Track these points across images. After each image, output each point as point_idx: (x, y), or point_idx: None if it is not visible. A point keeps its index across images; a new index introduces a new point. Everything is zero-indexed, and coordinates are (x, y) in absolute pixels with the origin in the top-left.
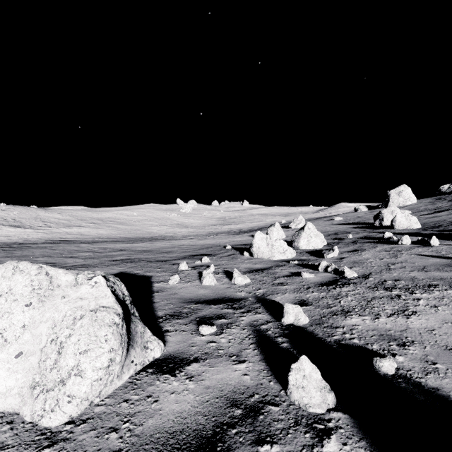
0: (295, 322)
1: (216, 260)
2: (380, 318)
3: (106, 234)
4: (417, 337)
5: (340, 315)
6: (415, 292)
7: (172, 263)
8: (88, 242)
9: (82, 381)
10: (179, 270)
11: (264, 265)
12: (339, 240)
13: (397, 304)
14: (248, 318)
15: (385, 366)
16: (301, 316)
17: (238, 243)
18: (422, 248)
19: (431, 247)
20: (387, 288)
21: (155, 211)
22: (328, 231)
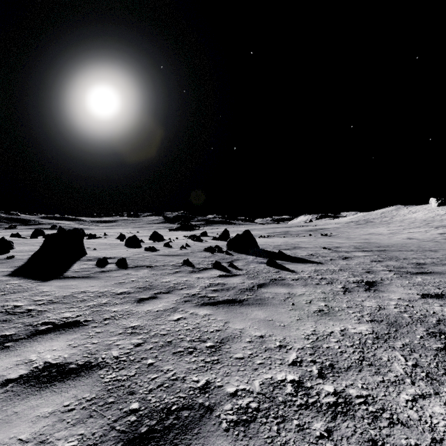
0: None
1: None
2: None
3: None
4: None
5: None
6: None
7: None
8: None
9: None
10: None
11: None
12: None
13: None
14: None
15: None
16: None
17: None
18: None
19: None
20: None
21: None
22: None
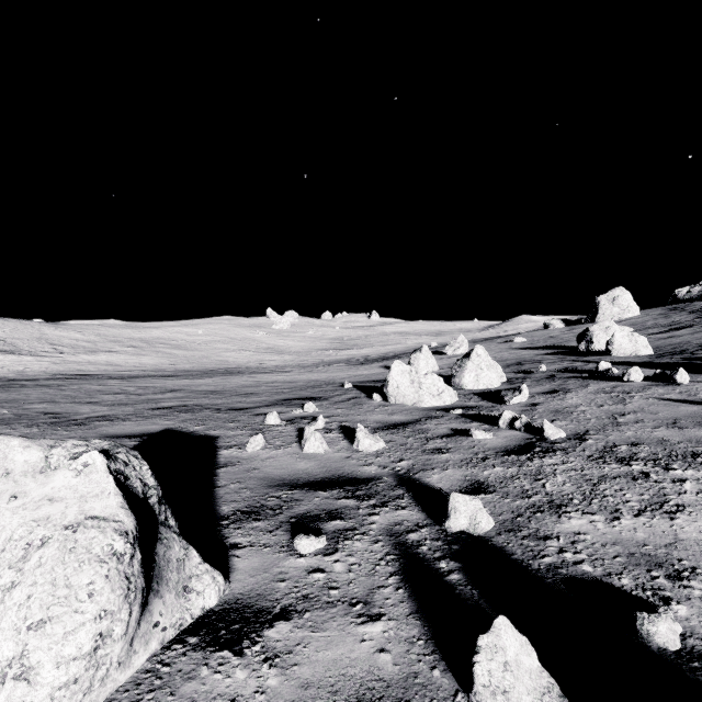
0: (470, 528)
1: (328, 407)
2: (622, 518)
3: (153, 365)
4: (700, 560)
5: (548, 512)
6: (672, 466)
7: (255, 413)
8: (122, 377)
9: (30, 691)
10: (266, 425)
11: (407, 416)
12: (525, 374)
13: (647, 491)
14: (383, 517)
15: (661, 634)
16: (481, 517)
17: (363, 378)
18: (664, 387)
19: (678, 386)
20: (622, 459)
21: (233, 328)
22: (505, 359)
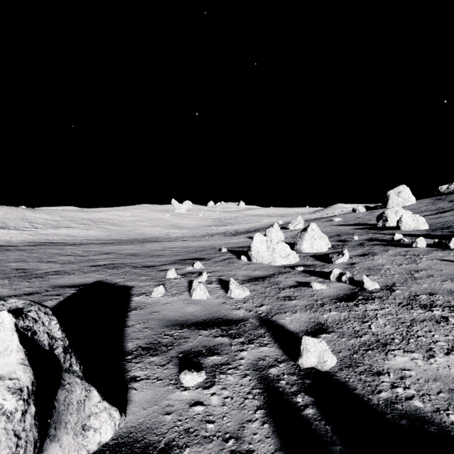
0: (319, 365)
1: (210, 265)
2: (436, 356)
3: (96, 236)
4: None
5: (376, 350)
6: None
7: (160, 269)
8: (74, 244)
9: None
10: (167, 278)
11: (265, 271)
12: (343, 242)
13: (450, 332)
14: (250, 353)
15: None
16: (327, 356)
17: (234, 245)
18: (441, 251)
19: (452, 251)
20: (424, 306)
21: (149, 212)
22: (329, 232)
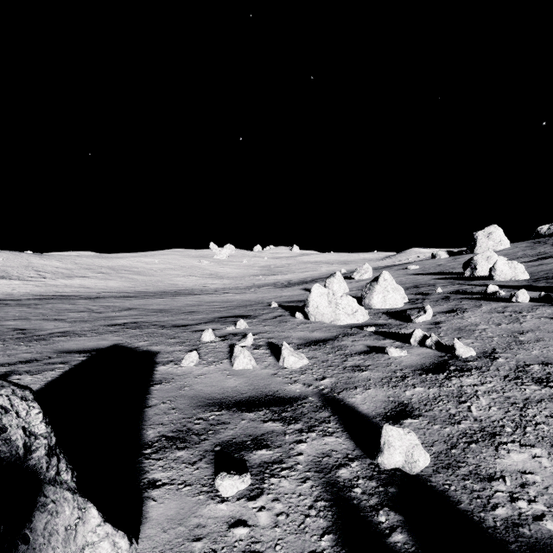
0: (406, 466)
1: (257, 324)
2: None
3: (118, 287)
4: None
5: (482, 442)
6: None
7: (194, 330)
8: (90, 298)
9: None
10: (202, 341)
11: (326, 333)
12: (423, 295)
13: None
14: (310, 446)
15: None
16: (418, 454)
17: (287, 299)
18: (550, 307)
19: None
20: (539, 380)
21: (182, 258)
22: (404, 283)
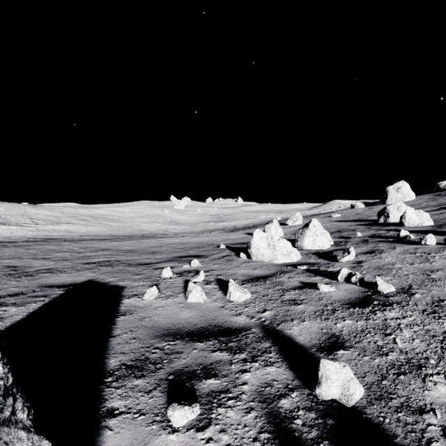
0: (343, 398)
1: (208, 263)
2: None
3: (96, 232)
4: None
5: (410, 374)
6: None
7: (155, 268)
8: (73, 240)
9: None
10: (162, 277)
11: (266, 270)
12: (346, 239)
13: None
14: (254, 376)
15: None
16: (354, 388)
17: (233, 241)
18: None
19: None
20: None
21: (148, 208)
22: (329, 228)
